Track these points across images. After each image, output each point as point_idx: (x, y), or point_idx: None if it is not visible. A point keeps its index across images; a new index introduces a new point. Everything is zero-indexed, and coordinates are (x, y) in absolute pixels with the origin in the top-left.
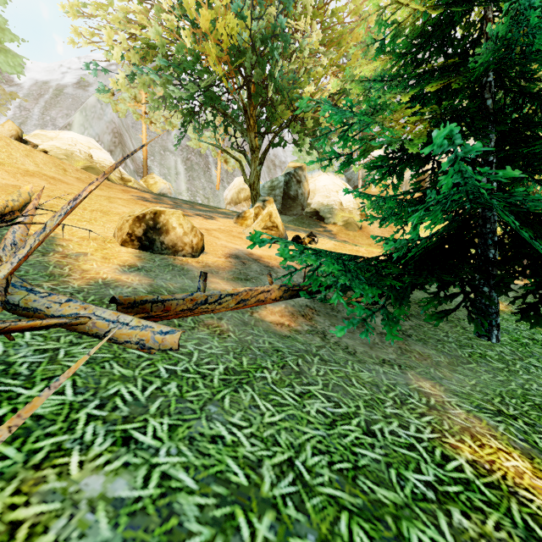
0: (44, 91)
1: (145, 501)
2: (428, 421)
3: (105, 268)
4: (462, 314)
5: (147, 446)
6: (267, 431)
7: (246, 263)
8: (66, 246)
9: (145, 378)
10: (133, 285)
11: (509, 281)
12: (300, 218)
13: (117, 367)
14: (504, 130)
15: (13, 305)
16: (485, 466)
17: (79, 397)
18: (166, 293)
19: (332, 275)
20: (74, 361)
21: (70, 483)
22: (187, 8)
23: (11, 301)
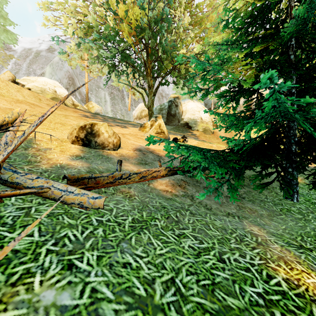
0: (29, 54)
1: (80, 307)
2: (257, 252)
3: (61, 157)
4: (275, 184)
5: (83, 270)
6: (158, 259)
7: (145, 154)
8: (39, 144)
9: (83, 225)
10: (78, 167)
11: (305, 165)
12: (177, 127)
13: (66, 218)
14: (301, 74)
15: (4, 180)
16: (294, 282)
17: (42, 238)
18: (97, 172)
19: (197, 161)
20: (40, 215)
21: (34, 295)
22: (111, 4)
23: (3, 178)
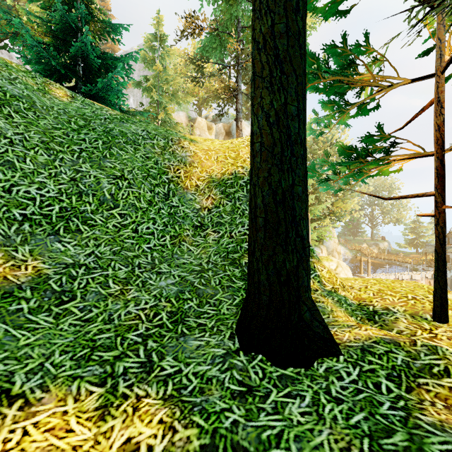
0: None
1: None
2: None
3: None
4: None
5: None
6: None
7: None
8: None
9: None
10: None
11: None
12: None
13: None
14: None
15: None
16: None
17: None
18: None
19: None
20: None
21: None
22: None
23: None
